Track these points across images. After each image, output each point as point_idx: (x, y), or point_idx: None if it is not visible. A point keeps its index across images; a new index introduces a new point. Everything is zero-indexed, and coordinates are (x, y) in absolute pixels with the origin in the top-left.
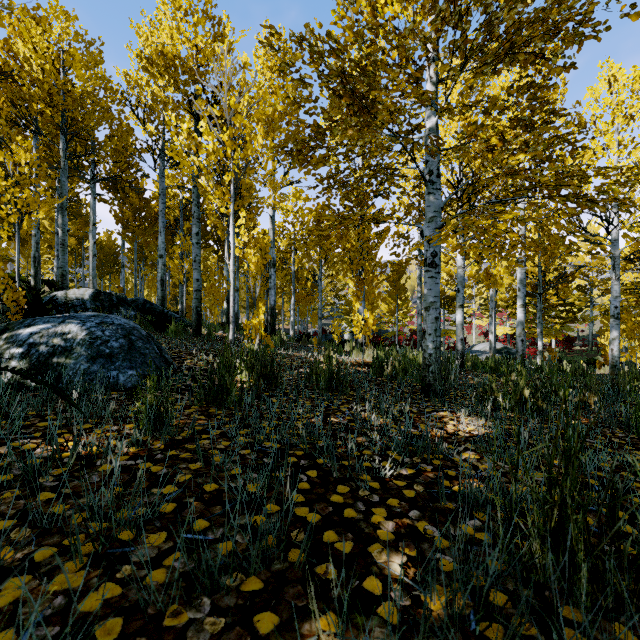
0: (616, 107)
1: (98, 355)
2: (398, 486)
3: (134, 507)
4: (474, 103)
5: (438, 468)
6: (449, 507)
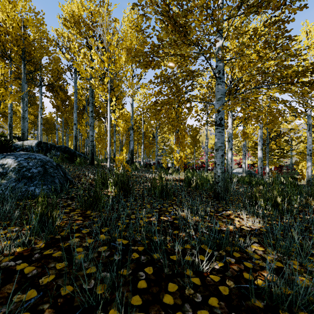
0: (310, 46)
1: (23, 177)
2: (214, 281)
3: None
4: (244, 32)
5: (238, 260)
6: (258, 306)
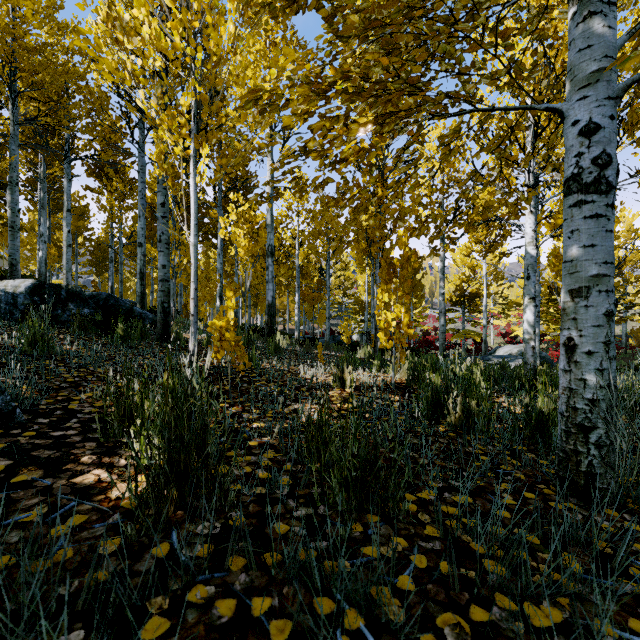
0: None
1: None
2: None
3: None
4: None
5: None
6: None
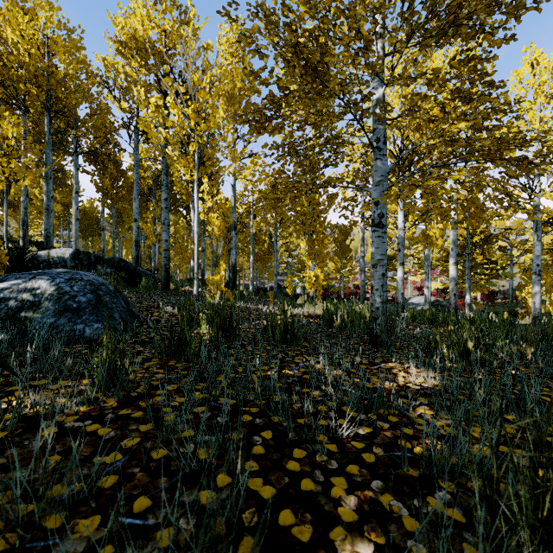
0: (538, 87)
1: (65, 309)
2: (356, 448)
3: (71, 481)
4: (418, 75)
5: (395, 426)
6: (412, 474)
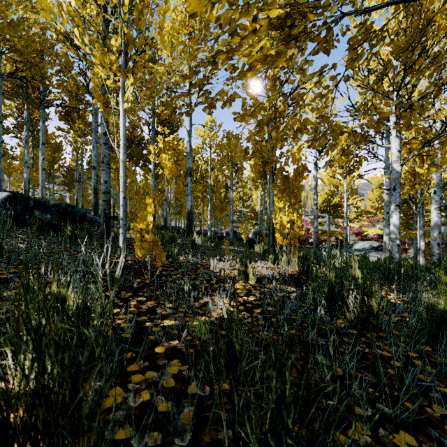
0: None
1: None
2: None
3: None
4: None
5: None
6: None
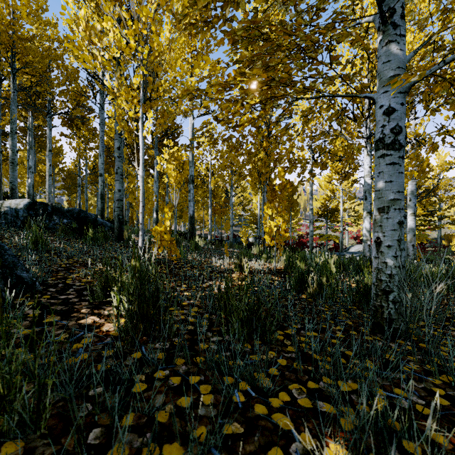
0: None
1: None
2: None
3: None
4: None
5: None
6: None
